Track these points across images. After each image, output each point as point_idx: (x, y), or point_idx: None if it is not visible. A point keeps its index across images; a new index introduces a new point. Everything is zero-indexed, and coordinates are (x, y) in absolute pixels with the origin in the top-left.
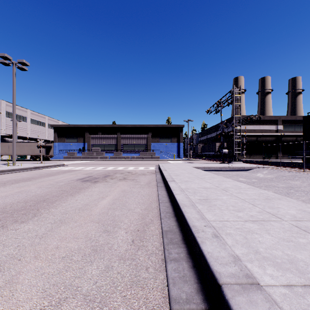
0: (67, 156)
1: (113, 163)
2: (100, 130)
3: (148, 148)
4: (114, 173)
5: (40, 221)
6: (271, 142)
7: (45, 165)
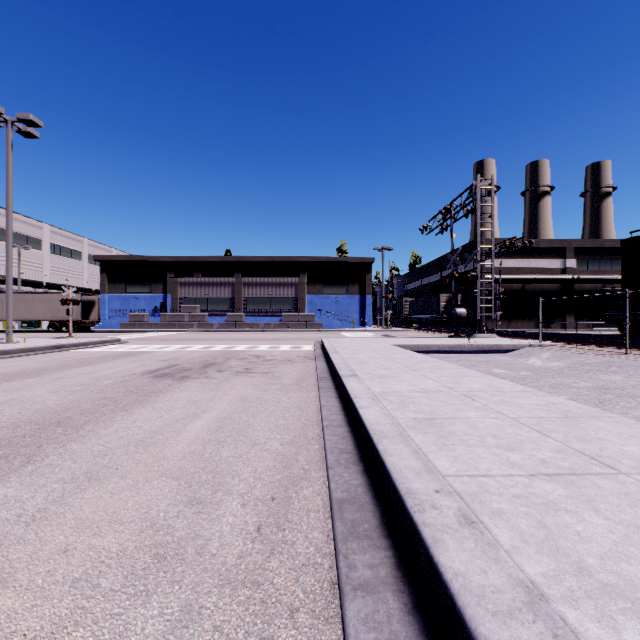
0: (128, 322)
1: (225, 337)
2: (198, 268)
3: (300, 306)
4: (225, 358)
5: (39, 476)
6: (552, 293)
7: (78, 341)
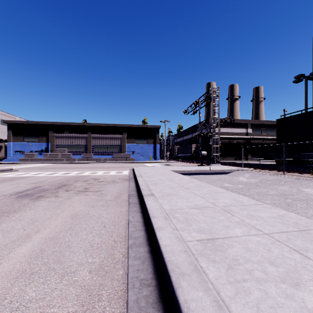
0: (24, 158)
1: (80, 166)
2: (67, 129)
3: (123, 149)
4: (74, 180)
5: None
6: (242, 144)
7: None
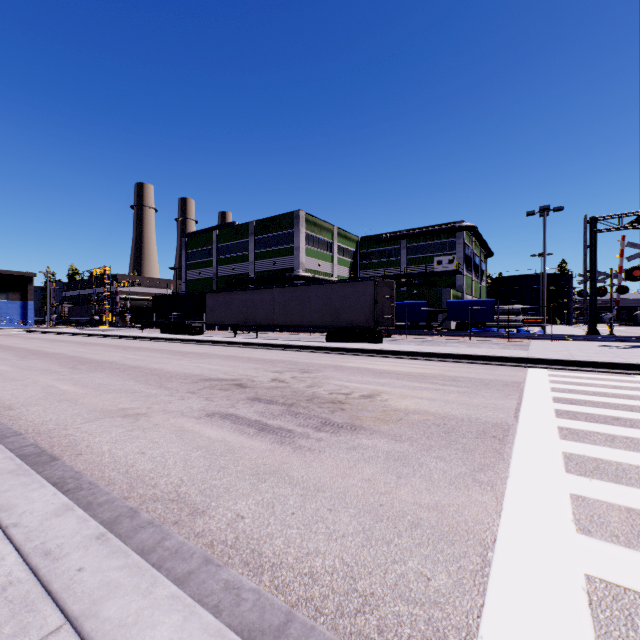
0: None
1: None
2: None
3: None
4: None
5: (35, 336)
6: None
7: None
